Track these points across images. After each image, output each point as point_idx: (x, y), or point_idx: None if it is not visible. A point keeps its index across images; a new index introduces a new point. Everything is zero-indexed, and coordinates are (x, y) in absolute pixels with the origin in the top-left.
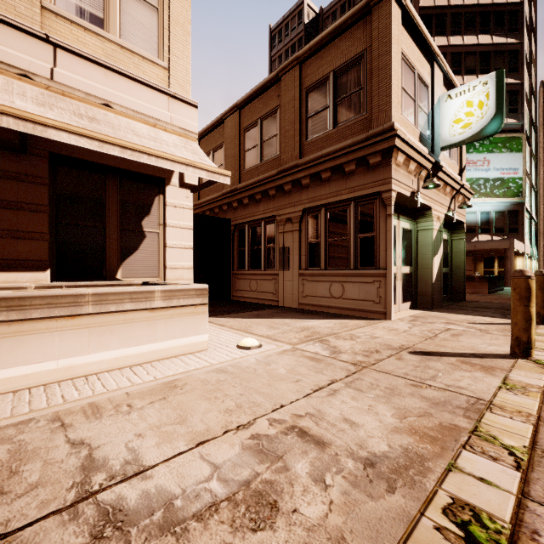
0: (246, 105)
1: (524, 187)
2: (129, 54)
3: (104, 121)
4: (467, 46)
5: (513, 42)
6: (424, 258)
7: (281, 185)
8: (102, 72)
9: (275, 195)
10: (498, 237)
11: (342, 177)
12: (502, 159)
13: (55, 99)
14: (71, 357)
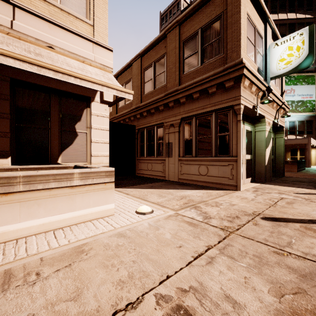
0: (145, 54)
1: None
2: (66, 15)
3: (47, 56)
4: (280, 20)
5: (309, 17)
6: (260, 149)
7: (167, 103)
8: (47, 25)
9: (163, 110)
10: (300, 137)
11: (207, 96)
12: (302, 89)
13: (12, 41)
14: (5, 225)
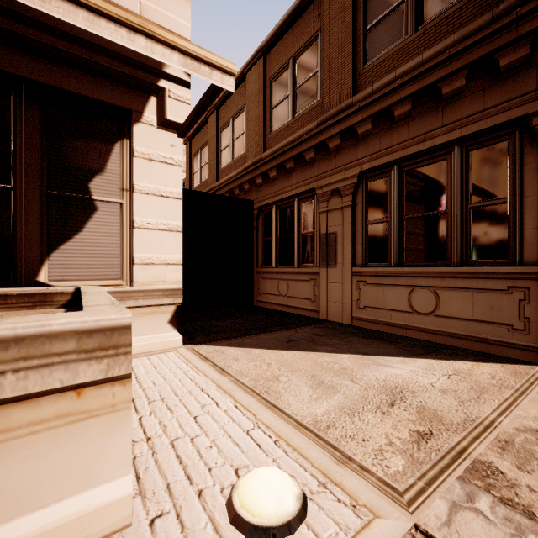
0: (274, 46)
1: None
2: None
3: None
4: None
5: None
6: None
7: (324, 142)
8: None
9: (314, 159)
10: None
11: (436, 106)
12: None
13: None
14: None
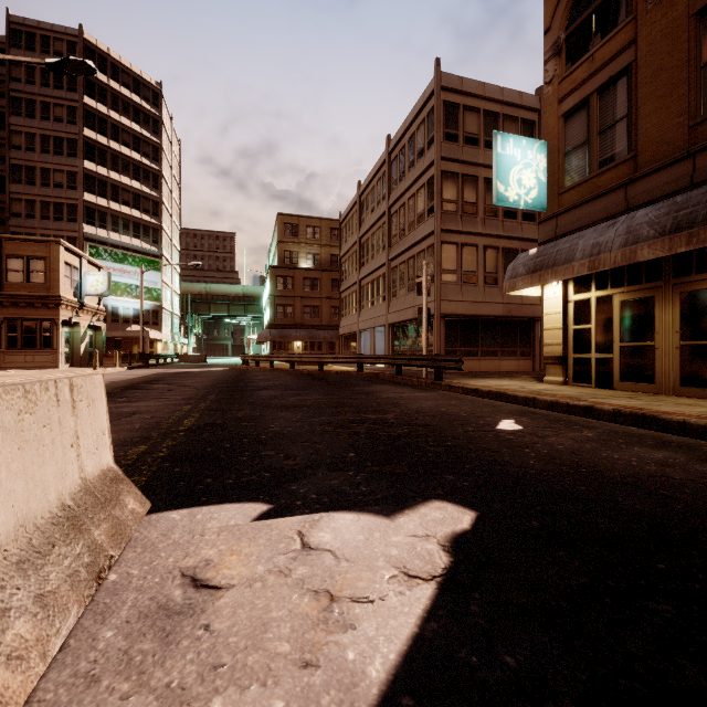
0: None
1: (162, 296)
2: None
3: None
4: (124, 184)
5: (156, 195)
6: (77, 345)
7: None
8: None
9: None
10: (146, 328)
11: (34, 308)
12: (148, 274)
13: None
14: None
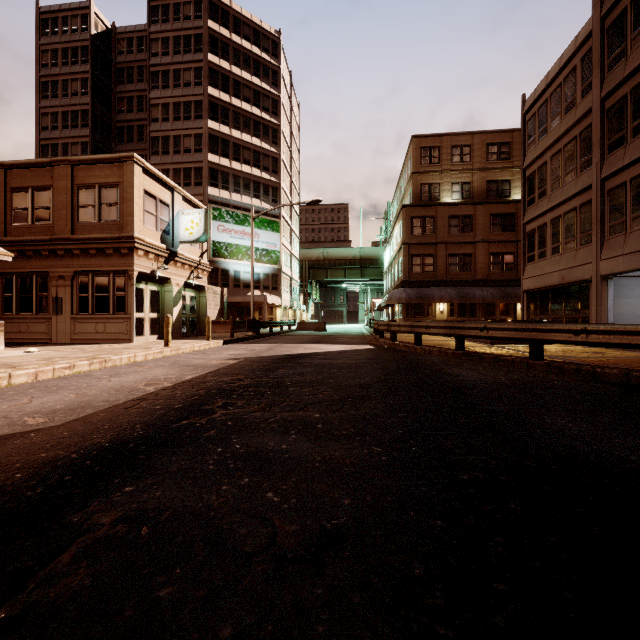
0: (15, 169)
1: (280, 258)
2: None
3: None
4: (244, 141)
5: (275, 151)
6: (168, 309)
7: (55, 250)
8: None
9: (49, 256)
10: (265, 293)
11: (105, 256)
12: (268, 235)
13: None
14: None
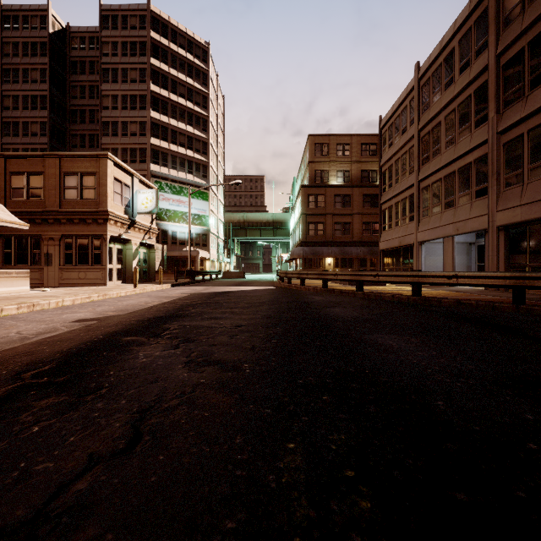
0: (13, 158)
1: (209, 221)
2: None
3: None
4: (180, 128)
5: (205, 137)
6: (129, 261)
7: (46, 219)
8: None
9: (41, 223)
10: (197, 249)
11: (86, 224)
12: (199, 203)
13: None
14: None
